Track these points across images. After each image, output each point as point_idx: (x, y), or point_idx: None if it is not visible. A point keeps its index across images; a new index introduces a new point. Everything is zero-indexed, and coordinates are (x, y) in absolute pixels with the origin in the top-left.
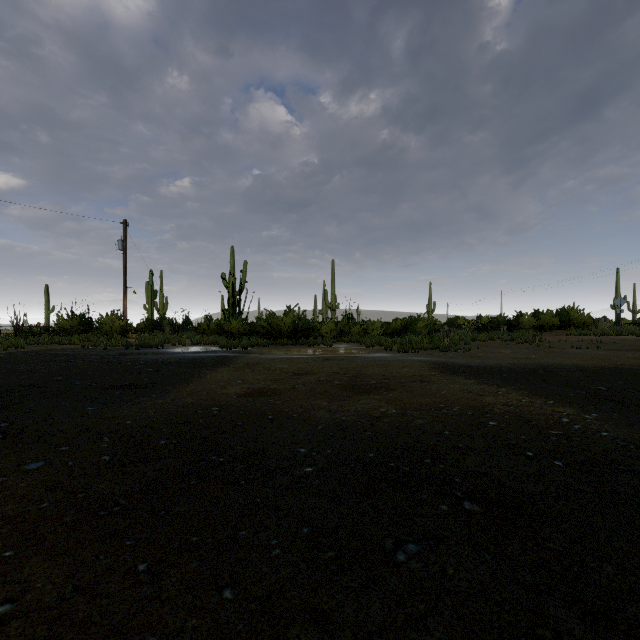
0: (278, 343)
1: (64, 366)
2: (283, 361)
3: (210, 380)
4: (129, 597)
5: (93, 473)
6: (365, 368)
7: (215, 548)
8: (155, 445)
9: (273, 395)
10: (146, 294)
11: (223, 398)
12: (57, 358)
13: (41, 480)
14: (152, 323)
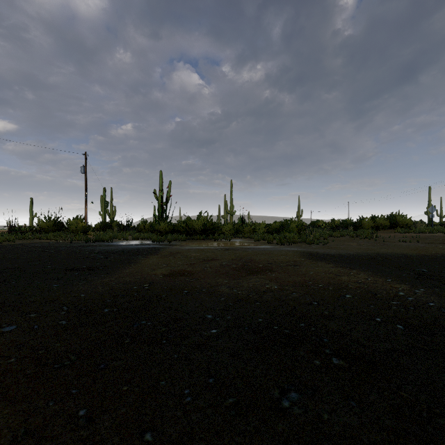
0: (193, 238)
1: (41, 254)
2: (196, 251)
3: (144, 264)
4: (69, 440)
5: (52, 334)
6: (254, 256)
7: (140, 396)
8: (100, 312)
9: (188, 275)
10: (101, 204)
11: (152, 277)
12: (36, 249)
13: (12, 340)
14: (105, 224)
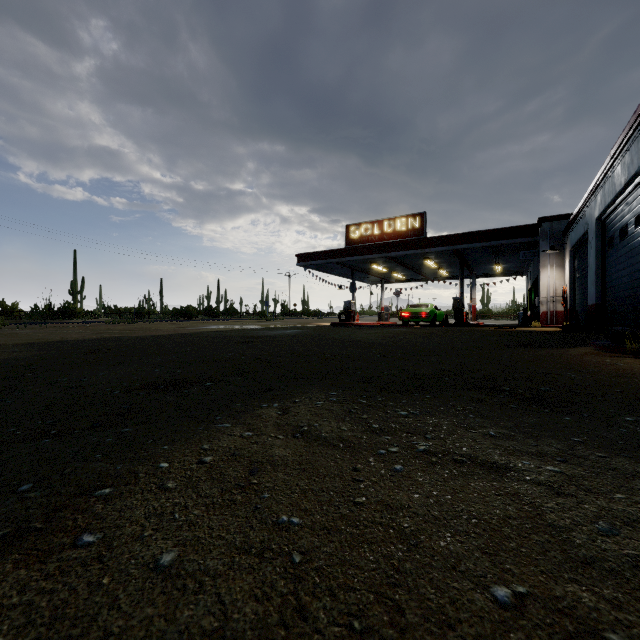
0: None
1: None
2: None
3: None
4: None
5: None
6: None
7: None
8: None
9: None
10: None
11: None
12: None
13: None
14: None
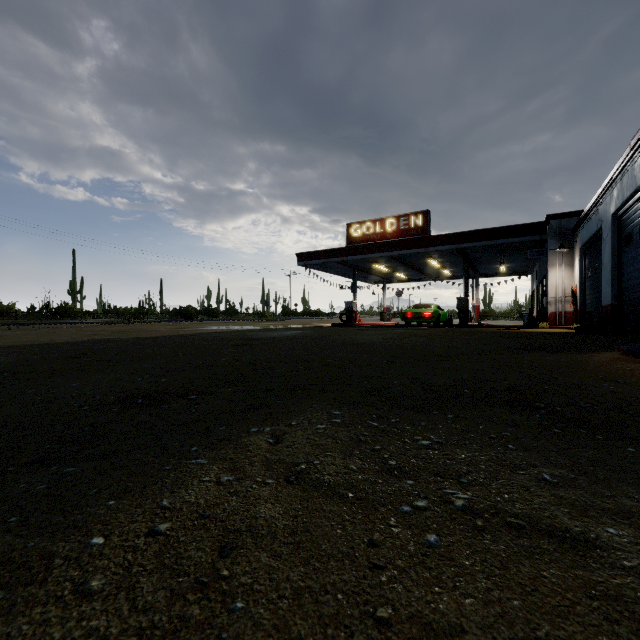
0: None
1: None
2: None
3: None
4: None
5: None
6: None
7: None
8: None
9: None
10: None
11: None
12: None
13: None
14: None
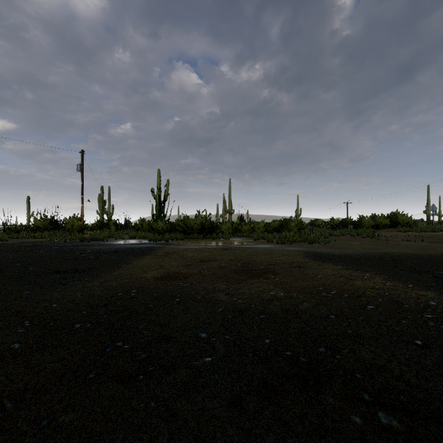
0: (191, 237)
1: (27, 254)
2: (193, 250)
3: (136, 266)
4: None
5: None
6: (254, 256)
7: None
8: (69, 329)
9: (183, 278)
10: (98, 203)
11: (142, 281)
12: (26, 248)
13: None
14: (102, 223)
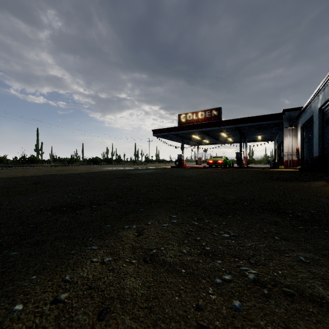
0: None
1: None
2: None
3: None
4: None
5: None
6: None
7: None
8: None
9: None
10: None
11: None
12: None
13: None
14: None
